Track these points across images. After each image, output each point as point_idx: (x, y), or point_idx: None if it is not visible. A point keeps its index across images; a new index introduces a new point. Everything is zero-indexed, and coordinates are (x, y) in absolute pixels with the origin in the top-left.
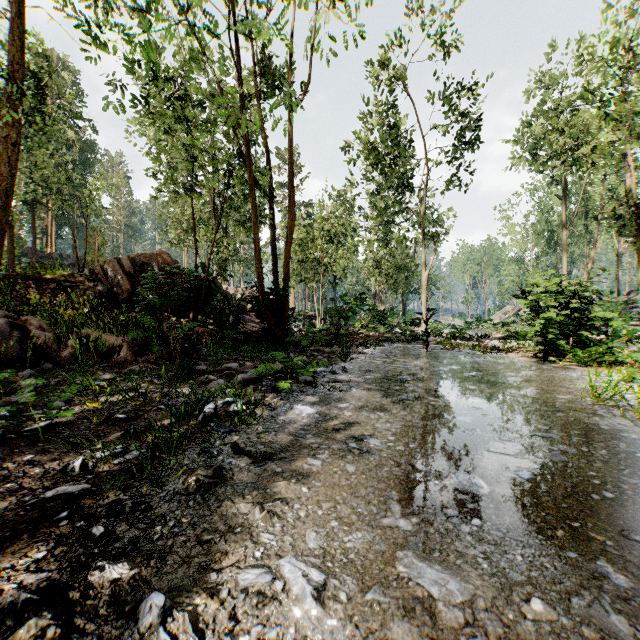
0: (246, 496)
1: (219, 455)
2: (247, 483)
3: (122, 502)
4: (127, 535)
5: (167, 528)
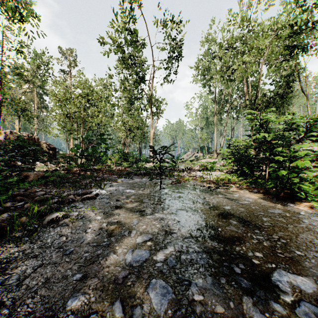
0: None
1: None
2: None
3: None
4: None
5: None
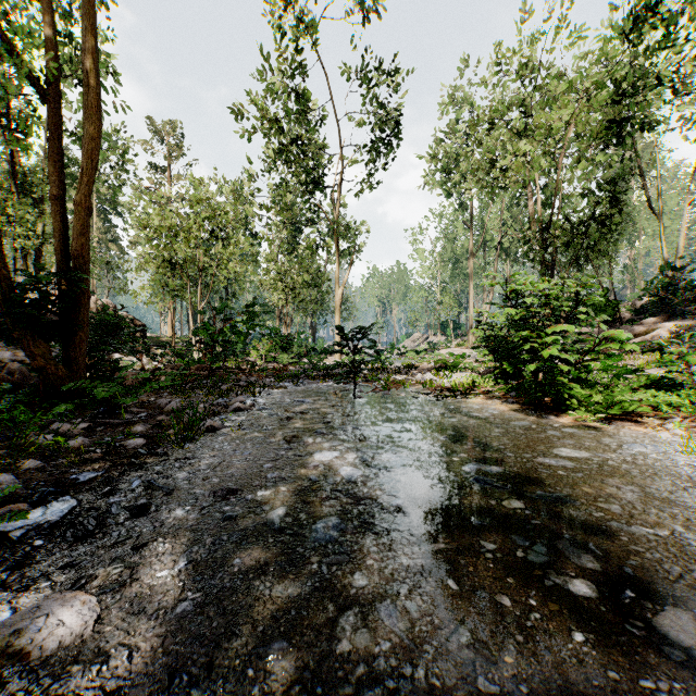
0: None
1: None
2: None
3: None
4: None
5: None
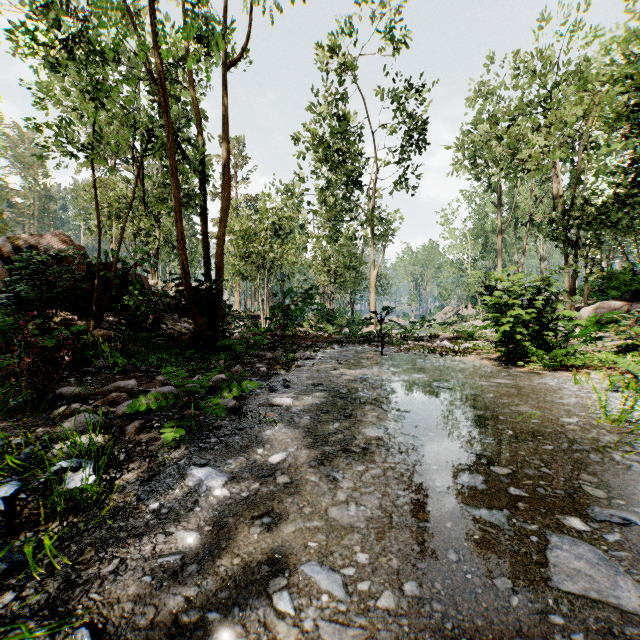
0: None
1: None
2: None
3: None
4: None
5: None
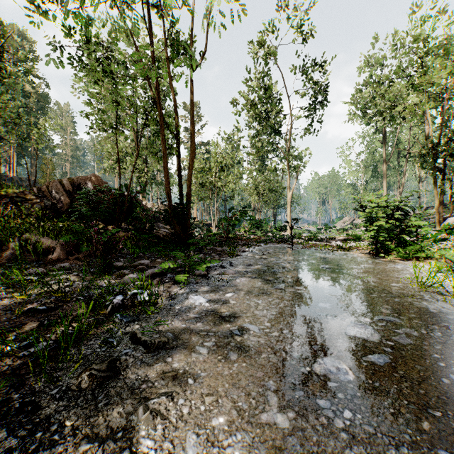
0: (135, 390)
1: (118, 345)
2: (138, 375)
3: (11, 402)
4: (2, 446)
5: (47, 434)
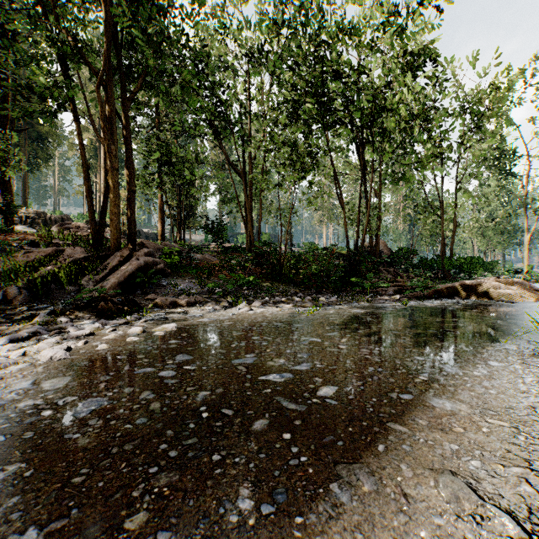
0: None
1: None
2: None
3: None
4: None
5: None
